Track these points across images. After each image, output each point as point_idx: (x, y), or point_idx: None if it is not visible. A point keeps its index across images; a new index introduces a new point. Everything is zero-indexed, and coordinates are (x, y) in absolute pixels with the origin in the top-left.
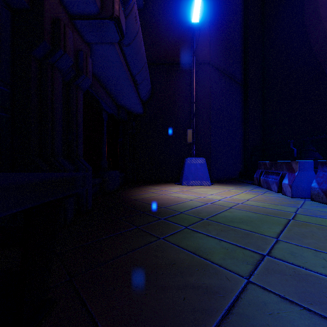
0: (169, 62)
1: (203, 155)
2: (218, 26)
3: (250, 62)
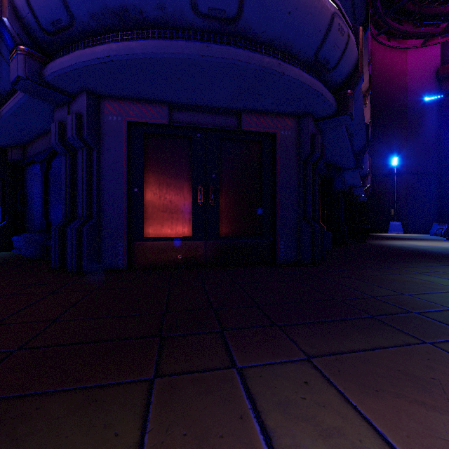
0: (381, 174)
1: (402, 220)
2: (413, 150)
3: (443, 160)
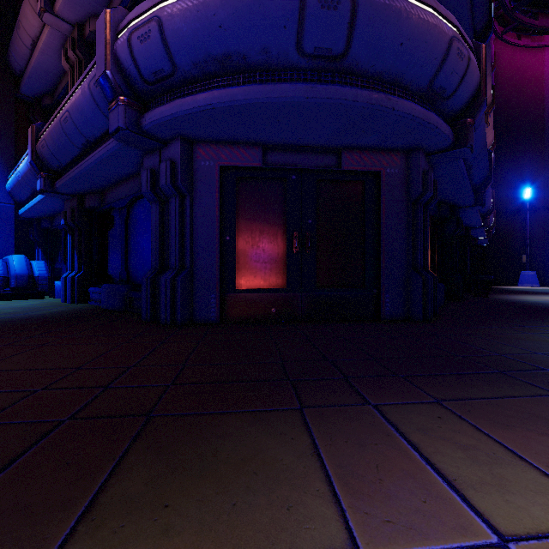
0: (509, 210)
1: (538, 269)
2: None
3: None
